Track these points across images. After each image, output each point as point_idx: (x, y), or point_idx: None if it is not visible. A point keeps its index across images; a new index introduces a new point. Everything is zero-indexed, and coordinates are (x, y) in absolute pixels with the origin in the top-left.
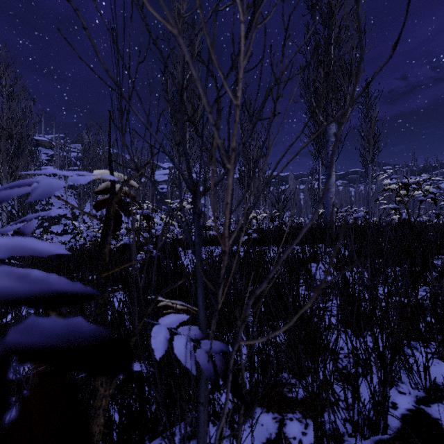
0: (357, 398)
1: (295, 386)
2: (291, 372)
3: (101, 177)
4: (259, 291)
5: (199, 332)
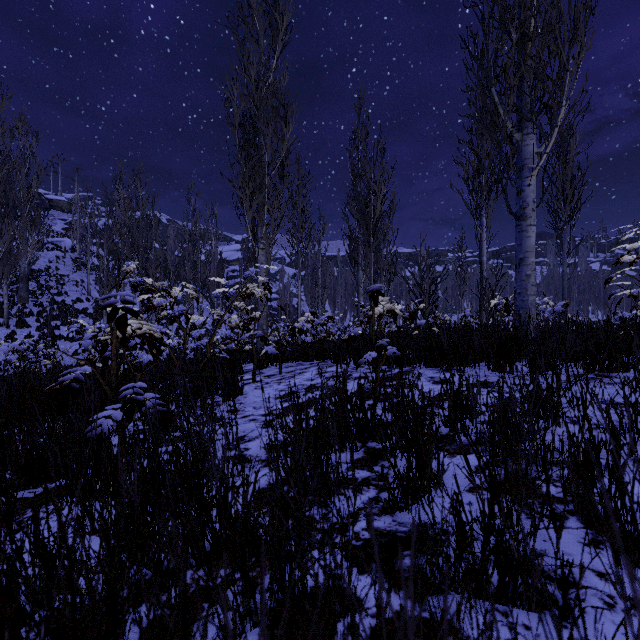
0: None
1: None
2: None
3: None
4: None
5: None
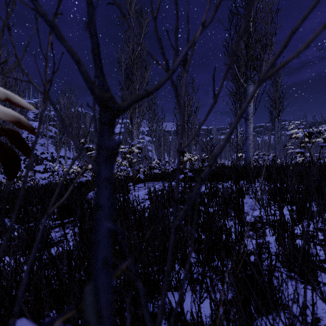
0: None
1: None
2: None
3: None
4: None
5: None
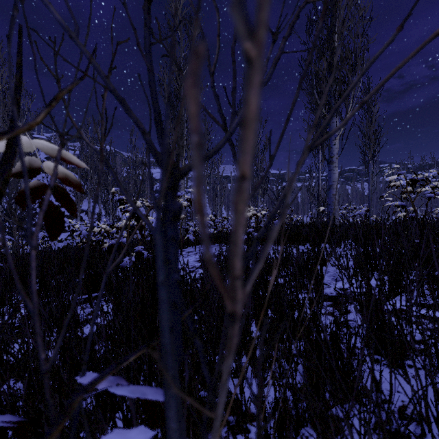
0: None
1: None
2: (314, 427)
3: None
4: None
5: None
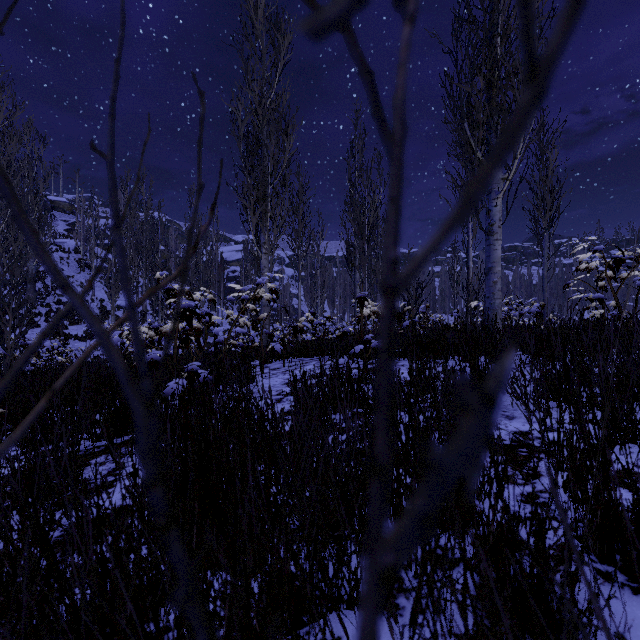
0: None
1: None
2: None
3: None
4: None
5: None
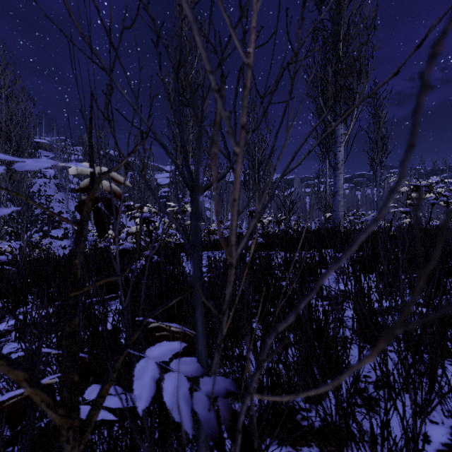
0: (387, 434)
1: (310, 411)
2: None
3: (82, 171)
4: (283, 326)
5: (198, 366)
